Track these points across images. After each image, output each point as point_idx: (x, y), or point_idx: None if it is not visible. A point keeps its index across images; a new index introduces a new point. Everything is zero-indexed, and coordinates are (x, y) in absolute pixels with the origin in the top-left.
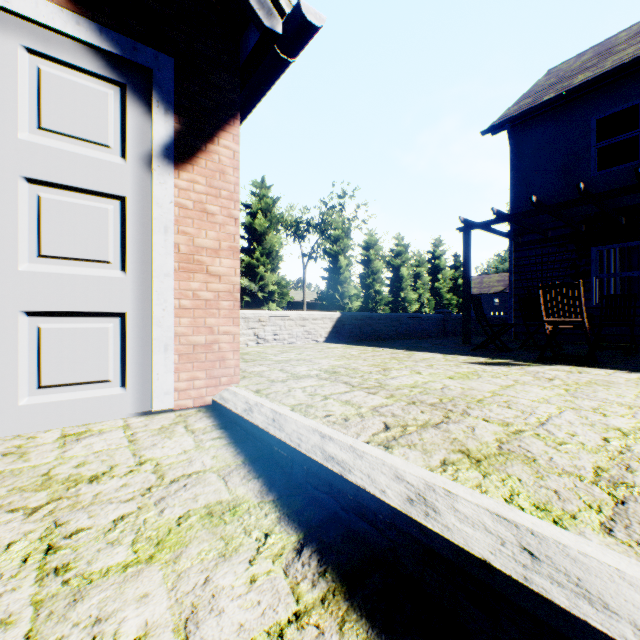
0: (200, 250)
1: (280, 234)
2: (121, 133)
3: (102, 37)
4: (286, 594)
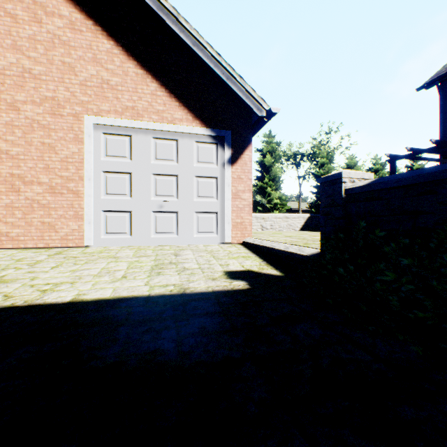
0: (238, 191)
1: (282, 164)
2: (216, 158)
3: (212, 132)
4: (258, 263)
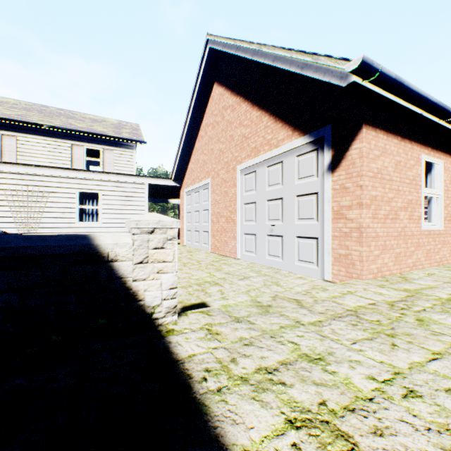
0: (342, 208)
1: None
2: (316, 168)
3: (310, 137)
4: None
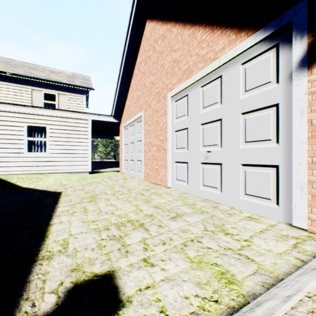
0: None
1: None
2: (276, 71)
3: (265, 32)
4: (180, 312)
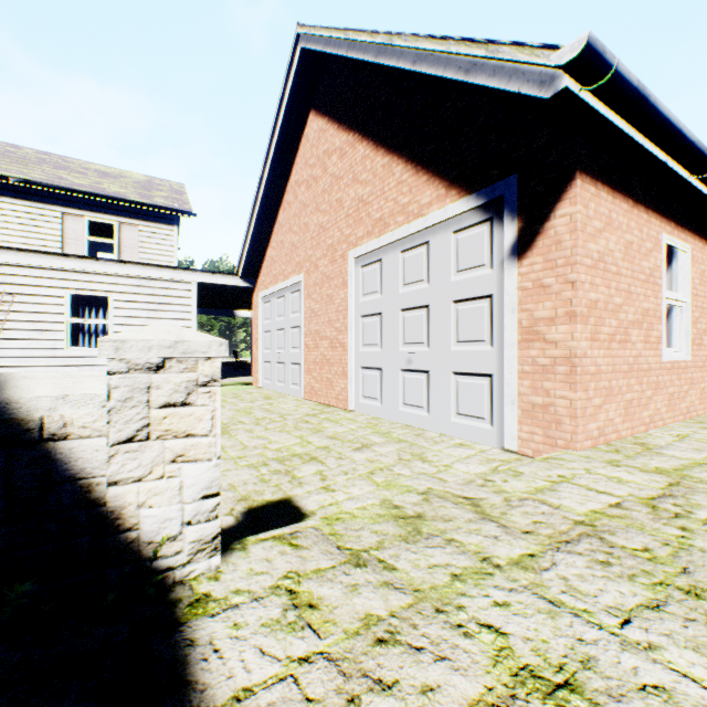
0: (537, 321)
1: None
2: (490, 252)
3: (478, 198)
4: None
